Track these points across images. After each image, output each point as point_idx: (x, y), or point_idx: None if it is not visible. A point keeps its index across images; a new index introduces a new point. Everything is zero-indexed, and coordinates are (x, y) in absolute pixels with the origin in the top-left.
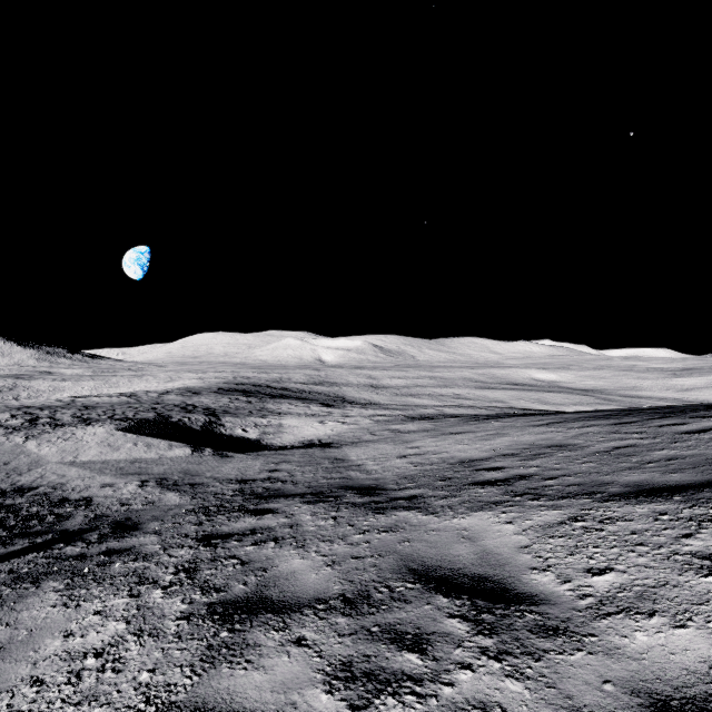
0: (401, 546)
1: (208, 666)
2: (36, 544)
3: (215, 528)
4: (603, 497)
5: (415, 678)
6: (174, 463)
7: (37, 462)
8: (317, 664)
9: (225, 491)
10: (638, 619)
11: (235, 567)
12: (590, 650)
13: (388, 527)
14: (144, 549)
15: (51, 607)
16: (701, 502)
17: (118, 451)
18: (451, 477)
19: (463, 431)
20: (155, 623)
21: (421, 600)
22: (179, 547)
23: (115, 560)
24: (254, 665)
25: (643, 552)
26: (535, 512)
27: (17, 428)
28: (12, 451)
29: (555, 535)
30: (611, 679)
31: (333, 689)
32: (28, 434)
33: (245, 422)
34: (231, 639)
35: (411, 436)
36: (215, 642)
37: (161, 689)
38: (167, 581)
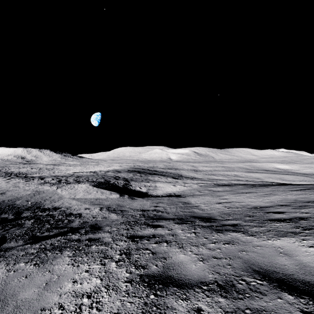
0: (241, 254)
1: None
2: (60, 232)
3: (135, 232)
4: None
5: None
6: (112, 200)
7: (61, 197)
8: None
9: (136, 214)
10: None
11: (149, 255)
12: None
13: (228, 241)
14: (104, 239)
15: (67, 265)
16: None
17: (90, 194)
18: (252, 215)
19: (249, 191)
20: (114, 282)
21: (272, 294)
22: (120, 241)
23: (92, 243)
24: None
25: None
26: None
27: (54, 184)
28: (52, 192)
29: None
30: None
31: None
32: (58, 186)
33: (140, 184)
34: (157, 300)
35: (220, 193)
36: (148, 301)
37: None
38: (117, 258)
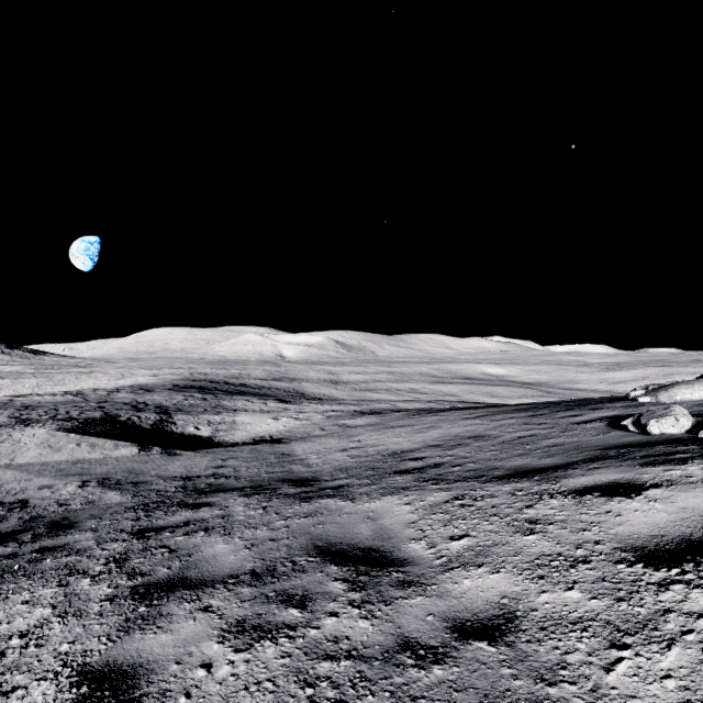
0: (314, 528)
1: (123, 634)
2: None
3: (151, 523)
4: (486, 480)
5: (292, 626)
6: (119, 462)
7: None
8: (217, 624)
9: (168, 488)
10: (470, 570)
11: (163, 555)
12: (428, 594)
13: (309, 513)
14: (78, 545)
15: None
16: (549, 480)
17: (59, 452)
18: (378, 468)
19: (403, 424)
20: (80, 606)
21: (316, 569)
22: (113, 541)
23: (47, 556)
24: (163, 630)
25: (494, 521)
26: (430, 494)
27: None
28: None
29: (438, 512)
30: (434, 612)
31: (225, 640)
32: None
33: (198, 419)
34: (148, 612)
35: (356, 431)
36: (133, 616)
37: (79, 654)
38: (97, 571)
